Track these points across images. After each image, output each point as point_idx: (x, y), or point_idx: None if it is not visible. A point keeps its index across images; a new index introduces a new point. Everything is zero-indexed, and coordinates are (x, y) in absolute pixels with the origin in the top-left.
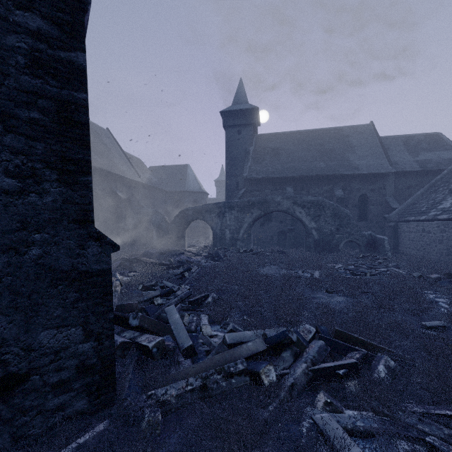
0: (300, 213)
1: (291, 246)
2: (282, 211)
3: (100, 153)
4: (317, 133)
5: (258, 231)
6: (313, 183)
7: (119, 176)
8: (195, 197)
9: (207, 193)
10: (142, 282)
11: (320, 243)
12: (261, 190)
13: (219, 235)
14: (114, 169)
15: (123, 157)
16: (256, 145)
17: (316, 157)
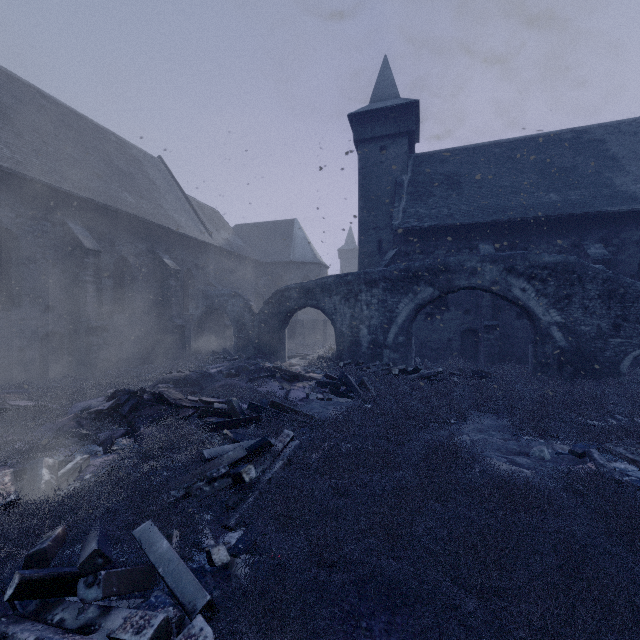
0: (523, 292)
1: (492, 359)
2: (480, 288)
3: (137, 191)
4: (534, 141)
5: (420, 329)
6: (535, 233)
7: (169, 230)
8: (306, 271)
9: (326, 265)
10: (40, 547)
11: (573, 356)
12: (427, 251)
13: (347, 337)
14: (159, 219)
15: (182, 203)
16: (414, 172)
17: (537, 183)
